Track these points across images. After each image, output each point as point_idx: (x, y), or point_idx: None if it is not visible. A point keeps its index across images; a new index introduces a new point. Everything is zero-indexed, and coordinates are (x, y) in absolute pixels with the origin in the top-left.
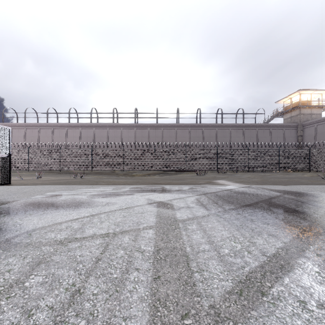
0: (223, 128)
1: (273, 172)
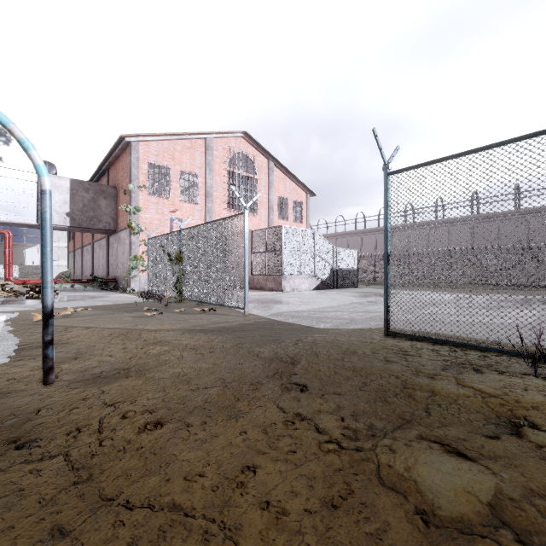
0: None
1: None
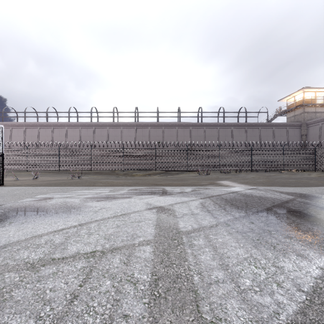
0: (225, 127)
1: (278, 172)
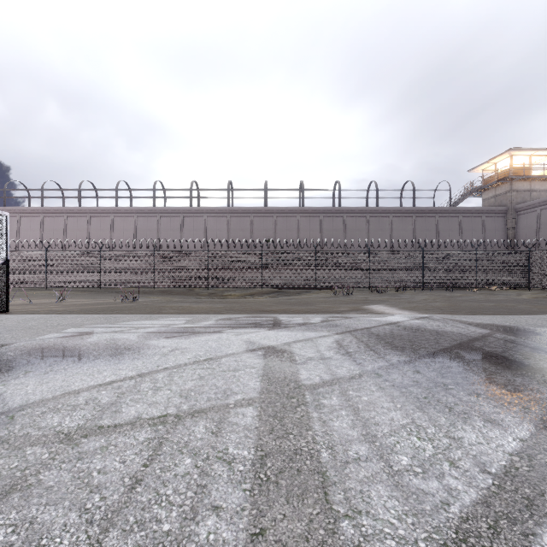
0: (378, 215)
1: (467, 291)
